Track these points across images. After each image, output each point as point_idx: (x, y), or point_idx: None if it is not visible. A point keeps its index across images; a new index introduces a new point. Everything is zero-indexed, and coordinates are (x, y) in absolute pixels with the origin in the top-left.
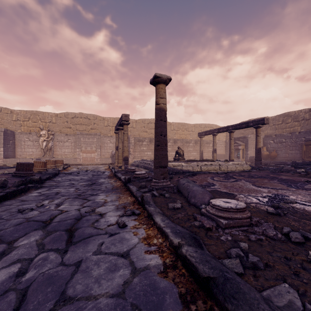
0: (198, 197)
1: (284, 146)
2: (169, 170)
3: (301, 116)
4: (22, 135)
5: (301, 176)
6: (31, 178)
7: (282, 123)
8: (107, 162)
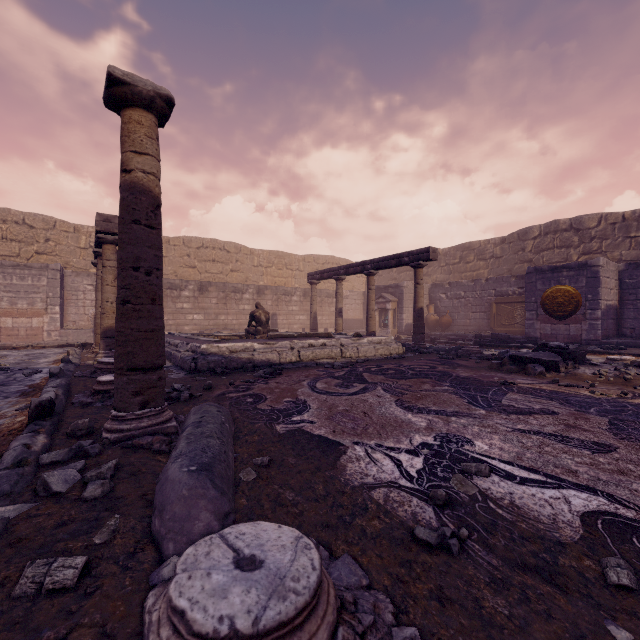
0: (169, 513)
1: (463, 306)
2: (217, 364)
3: (489, 251)
4: None
5: (493, 368)
6: None
7: (459, 261)
8: (82, 340)
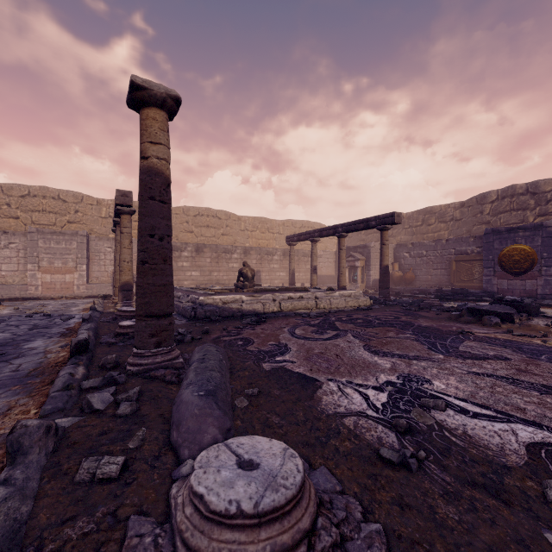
0: (184, 426)
1: (425, 263)
2: (212, 312)
3: (449, 215)
4: None
5: (451, 319)
6: None
7: (422, 224)
8: (103, 292)
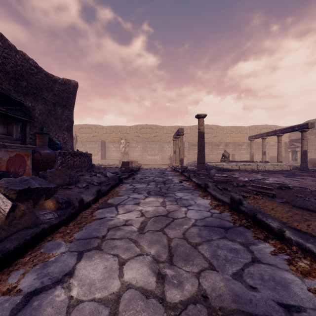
0: (212, 174)
1: None
2: (212, 168)
3: None
4: (109, 144)
5: None
6: (132, 169)
7: None
8: (166, 163)
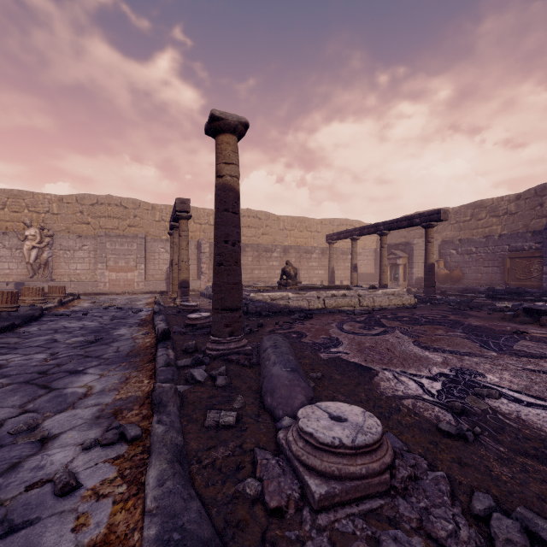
0: (278, 393)
1: (474, 261)
2: (262, 308)
3: (503, 208)
4: None
5: (505, 319)
6: None
7: (470, 219)
8: (158, 289)
